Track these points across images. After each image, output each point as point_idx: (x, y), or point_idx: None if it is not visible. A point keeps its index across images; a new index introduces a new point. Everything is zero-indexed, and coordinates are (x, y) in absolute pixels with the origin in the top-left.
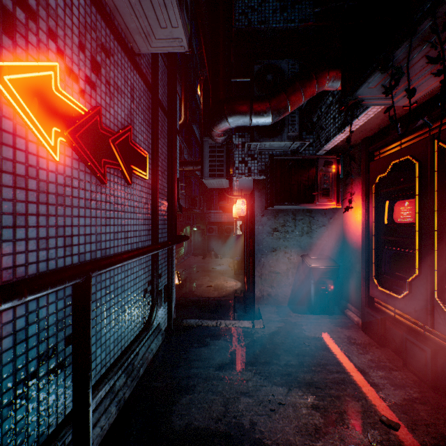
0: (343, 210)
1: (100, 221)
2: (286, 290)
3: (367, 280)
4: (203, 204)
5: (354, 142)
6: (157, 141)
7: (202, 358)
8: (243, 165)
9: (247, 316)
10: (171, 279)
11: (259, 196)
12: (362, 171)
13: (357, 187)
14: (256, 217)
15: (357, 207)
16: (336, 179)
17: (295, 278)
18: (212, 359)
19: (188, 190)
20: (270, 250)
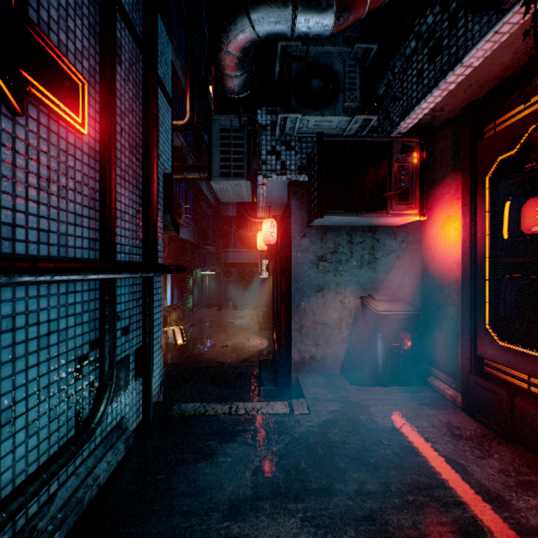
0: (423, 227)
1: None
2: (338, 349)
3: (473, 331)
4: (218, 241)
5: (448, 115)
6: (112, 67)
7: (198, 488)
8: (273, 158)
9: (279, 391)
10: (148, 337)
11: (298, 207)
12: (464, 157)
13: (449, 188)
14: (294, 238)
15: (449, 219)
16: (420, 174)
17: (352, 331)
18: (219, 488)
19: (198, 220)
20: (314, 289)
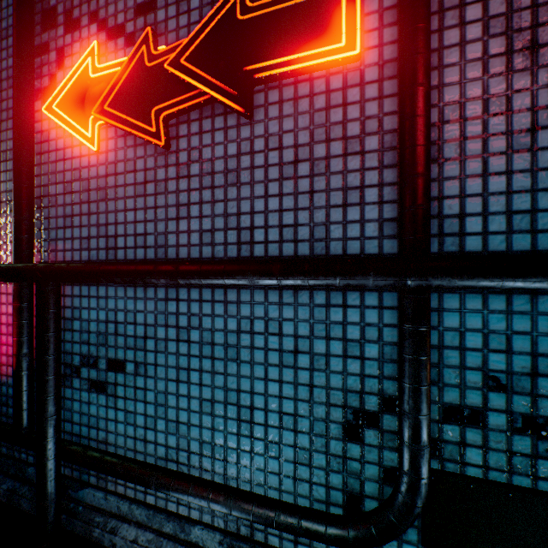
0: None
1: (166, 214)
2: None
3: None
4: None
5: None
6: None
7: None
8: None
9: None
10: None
11: None
12: None
13: None
14: None
15: None
16: None
17: None
18: None
19: None
20: None
